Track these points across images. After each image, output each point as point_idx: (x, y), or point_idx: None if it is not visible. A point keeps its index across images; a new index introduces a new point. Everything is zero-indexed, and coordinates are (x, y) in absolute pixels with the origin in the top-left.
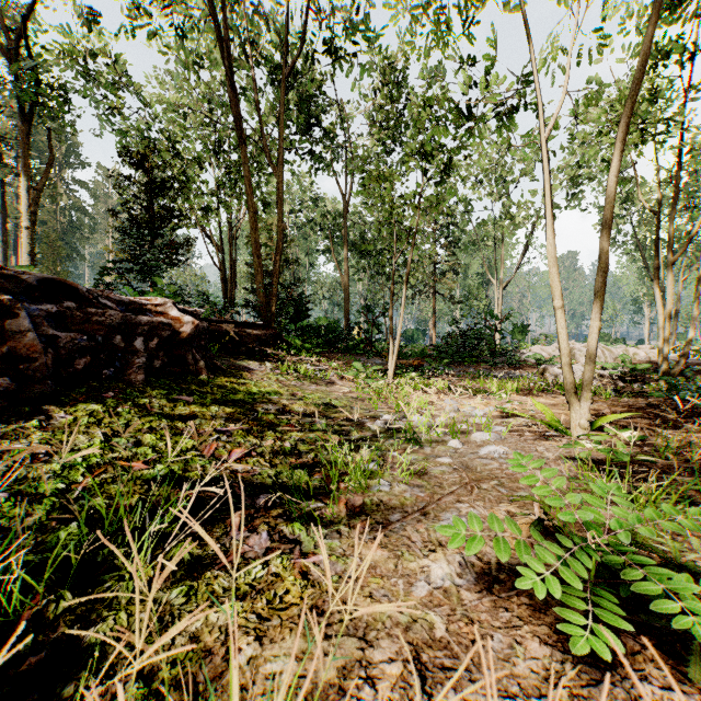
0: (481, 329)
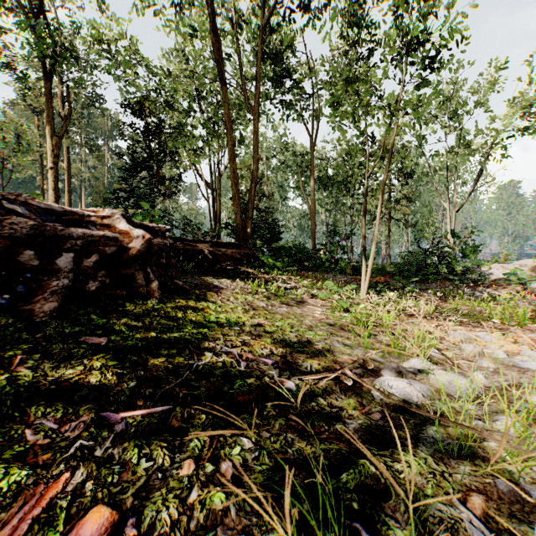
0: (441, 248)
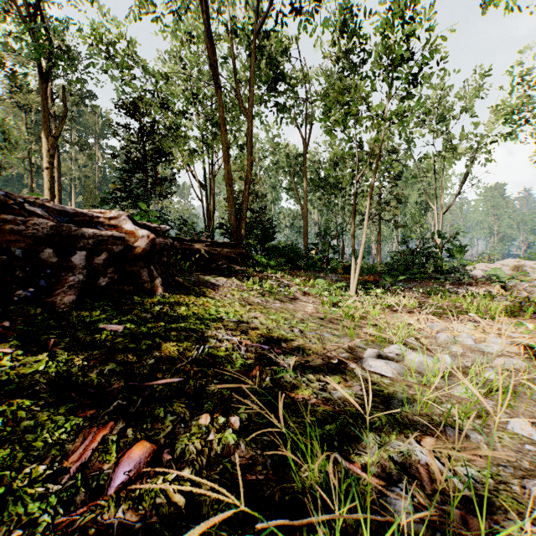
0: (428, 248)
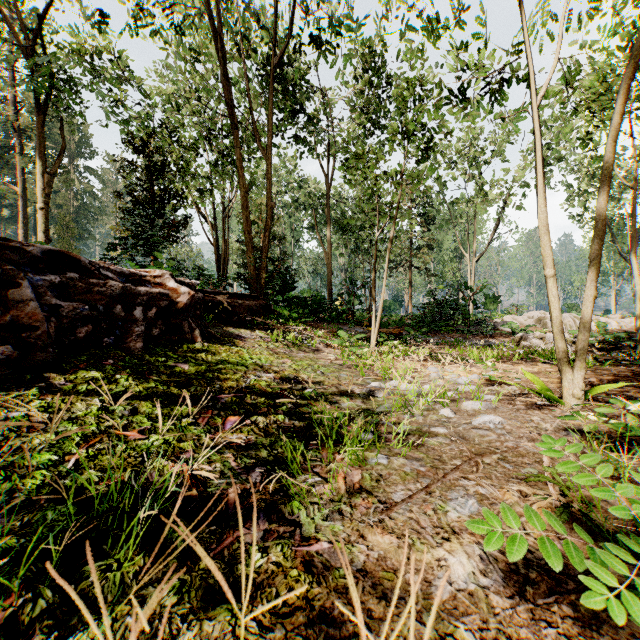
0: (456, 299)
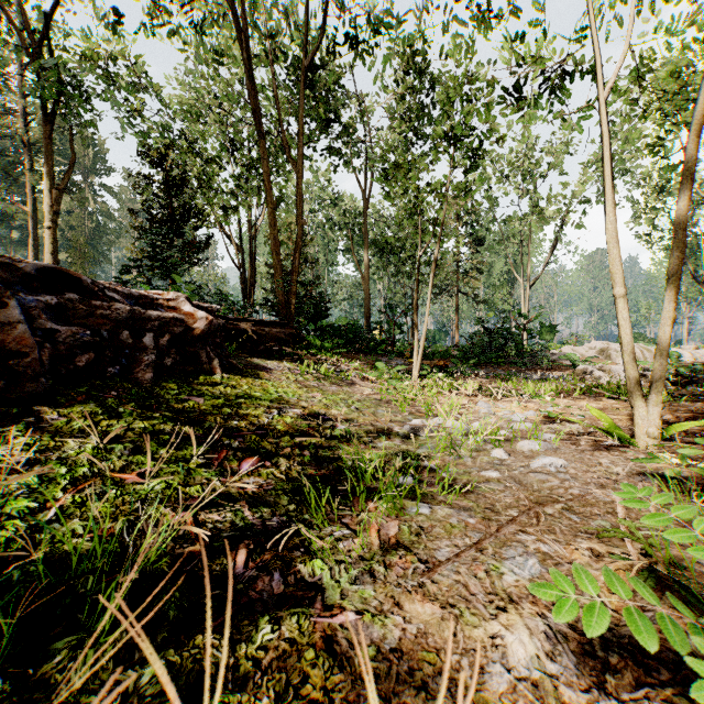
0: (508, 328)
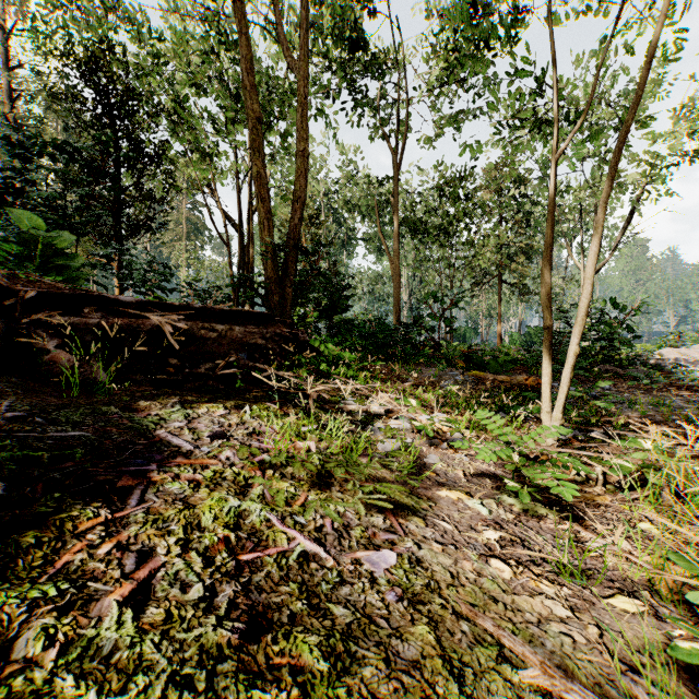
0: (597, 324)
